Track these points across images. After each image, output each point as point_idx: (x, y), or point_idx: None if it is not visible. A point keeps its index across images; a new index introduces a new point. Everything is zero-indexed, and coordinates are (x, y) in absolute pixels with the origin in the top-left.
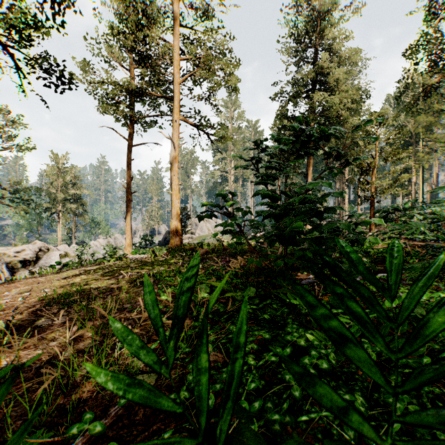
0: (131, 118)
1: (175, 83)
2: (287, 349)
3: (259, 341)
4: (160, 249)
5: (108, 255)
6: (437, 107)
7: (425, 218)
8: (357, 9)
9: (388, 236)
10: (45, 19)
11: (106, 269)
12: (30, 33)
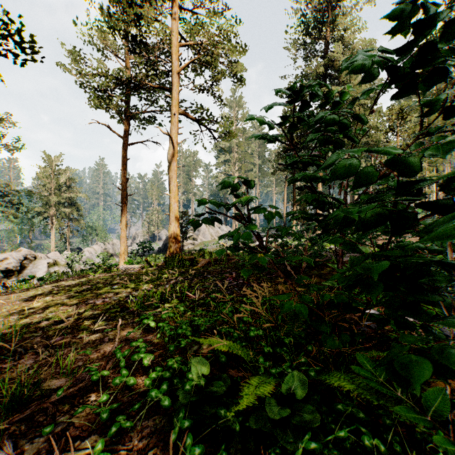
0: (126, 114)
1: (174, 72)
2: None
3: None
4: (155, 259)
5: (95, 266)
6: None
7: None
8: None
9: None
10: None
11: (84, 286)
12: None
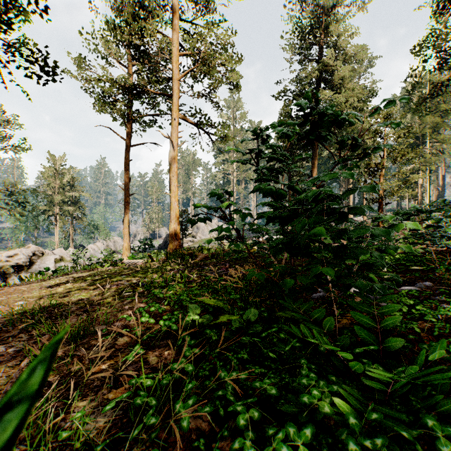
0: (129, 117)
1: (174, 80)
2: (306, 429)
3: (262, 395)
4: (157, 254)
5: (102, 260)
6: (444, 107)
7: (450, 221)
8: (364, 4)
9: (404, 240)
10: (28, 3)
11: (96, 276)
12: (6, 15)
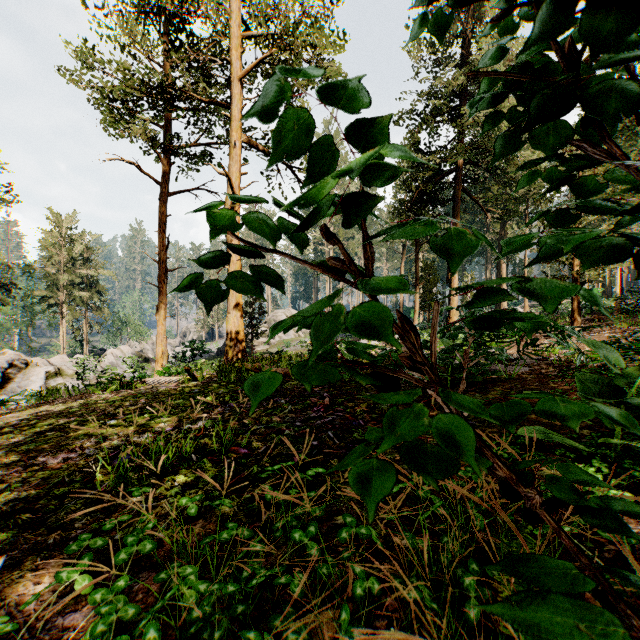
0: (165, 148)
1: (234, 77)
2: None
3: None
4: (200, 369)
5: (105, 379)
6: None
7: None
8: None
9: None
10: None
11: (62, 419)
12: None
